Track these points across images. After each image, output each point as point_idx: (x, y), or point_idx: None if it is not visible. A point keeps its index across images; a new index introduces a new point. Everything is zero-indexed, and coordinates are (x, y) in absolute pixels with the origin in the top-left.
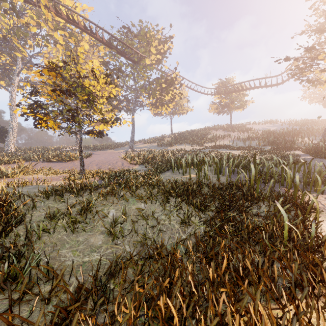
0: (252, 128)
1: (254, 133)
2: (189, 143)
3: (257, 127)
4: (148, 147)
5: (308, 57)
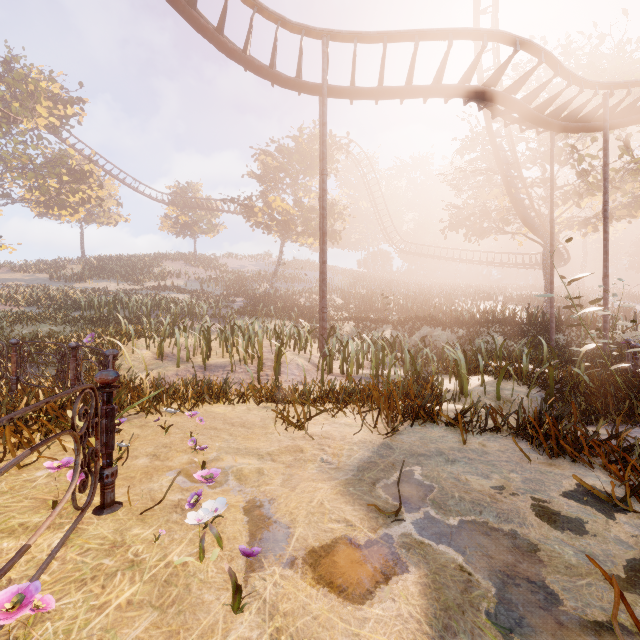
0: (226, 264)
1: (224, 272)
2: (119, 279)
3: (237, 263)
4: (27, 281)
5: (248, 207)
